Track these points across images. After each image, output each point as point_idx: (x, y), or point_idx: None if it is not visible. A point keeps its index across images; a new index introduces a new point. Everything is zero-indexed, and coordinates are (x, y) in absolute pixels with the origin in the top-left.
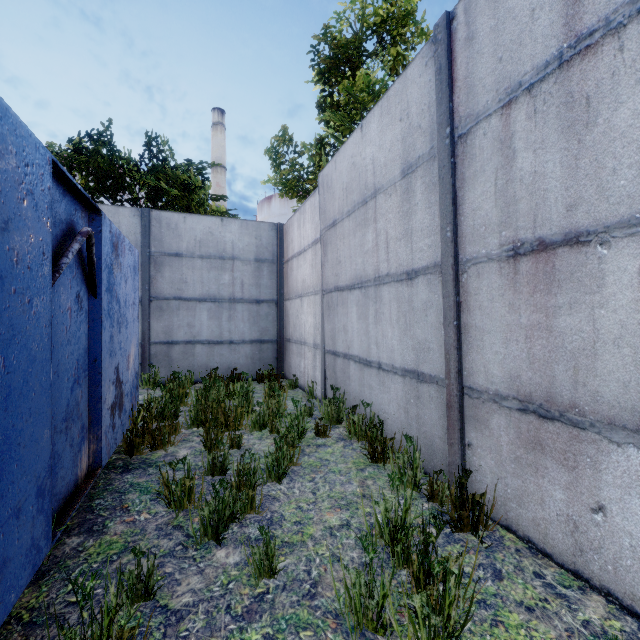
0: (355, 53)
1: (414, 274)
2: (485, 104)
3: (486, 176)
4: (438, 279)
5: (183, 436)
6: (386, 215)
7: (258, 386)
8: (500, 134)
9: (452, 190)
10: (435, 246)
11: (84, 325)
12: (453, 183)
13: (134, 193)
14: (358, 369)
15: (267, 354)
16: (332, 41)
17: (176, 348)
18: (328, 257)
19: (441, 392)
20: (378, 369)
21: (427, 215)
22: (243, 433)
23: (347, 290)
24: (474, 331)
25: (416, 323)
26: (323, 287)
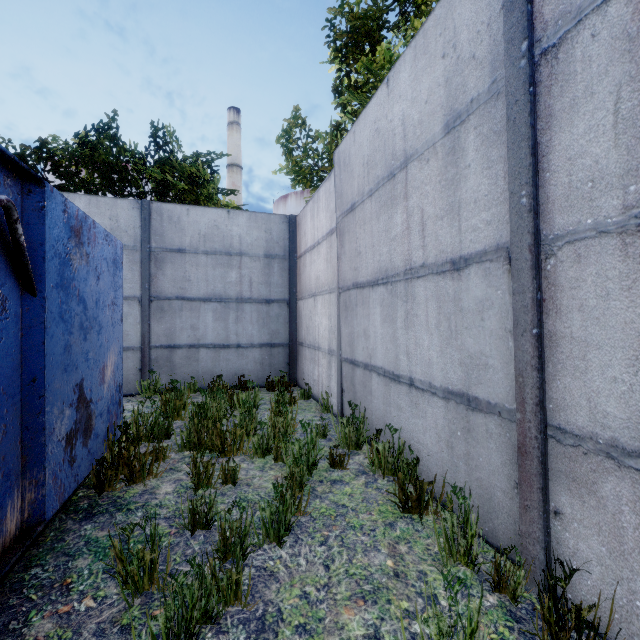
0: (375, 25)
1: (463, 263)
2: None
3: (596, 101)
4: (503, 268)
5: (171, 463)
6: (421, 188)
7: (267, 395)
8: (628, 26)
9: (531, 134)
10: (498, 221)
11: (11, 333)
12: (532, 123)
13: (140, 188)
14: (382, 384)
15: (278, 359)
16: (349, 13)
17: (178, 352)
18: (345, 248)
19: (507, 428)
20: (409, 386)
21: (485, 179)
22: (242, 460)
23: (368, 287)
24: (569, 344)
25: (466, 329)
26: (339, 284)
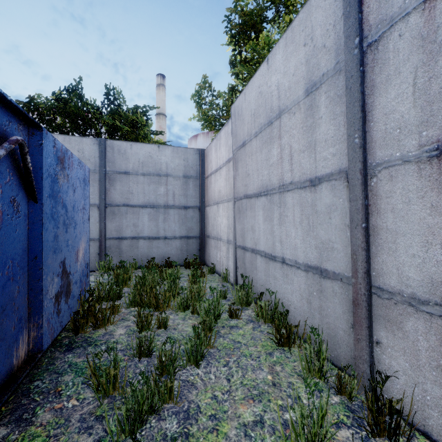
0: (258, 19)
1: (317, 181)
2: (402, 4)
3: (402, 77)
4: (343, 184)
5: (122, 315)
6: (290, 131)
7: (185, 271)
8: (421, 30)
9: (361, 97)
10: (340, 154)
11: (22, 227)
12: (362, 91)
13: (98, 130)
14: (264, 262)
15: (192, 247)
16: (241, 12)
17: (125, 242)
18: (239, 171)
19: (346, 289)
20: (282, 263)
21: (332, 126)
22: (170, 313)
23: (254, 197)
24: (385, 233)
25: (319, 225)
26: (235, 195)
